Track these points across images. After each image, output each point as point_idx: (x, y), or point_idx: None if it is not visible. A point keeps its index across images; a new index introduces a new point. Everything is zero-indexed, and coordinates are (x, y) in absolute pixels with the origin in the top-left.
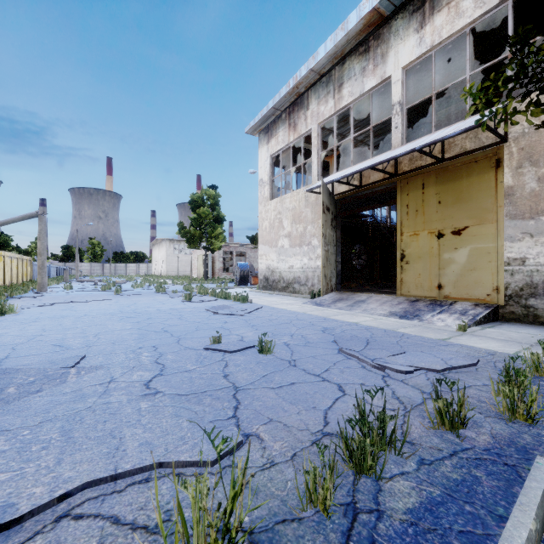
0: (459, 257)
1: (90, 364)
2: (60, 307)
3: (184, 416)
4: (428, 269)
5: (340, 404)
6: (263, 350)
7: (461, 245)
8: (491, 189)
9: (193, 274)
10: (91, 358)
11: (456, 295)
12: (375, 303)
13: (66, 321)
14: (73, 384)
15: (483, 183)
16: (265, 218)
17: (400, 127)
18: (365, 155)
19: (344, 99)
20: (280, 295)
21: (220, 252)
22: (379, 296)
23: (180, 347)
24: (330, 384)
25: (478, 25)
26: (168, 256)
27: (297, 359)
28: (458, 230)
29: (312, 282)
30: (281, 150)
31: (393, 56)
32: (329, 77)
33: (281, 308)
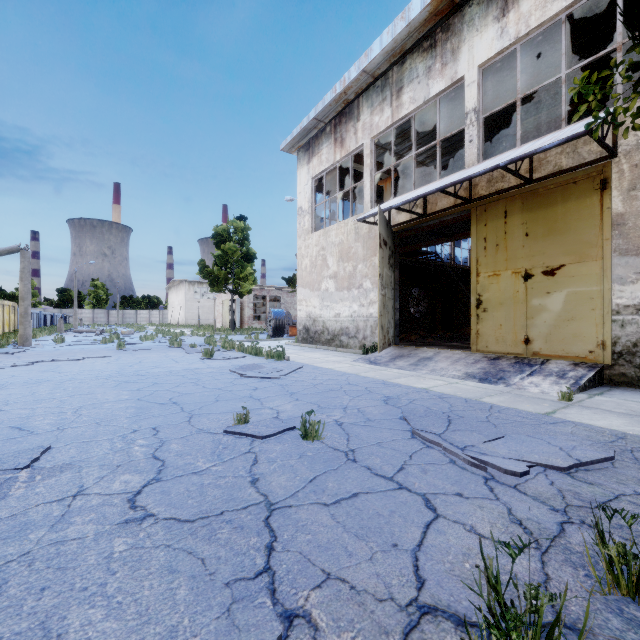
0: (552, 303)
1: (54, 461)
2: (41, 367)
3: (183, 573)
4: (512, 319)
5: (434, 537)
6: (307, 435)
7: (555, 288)
8: (595, 218)
9: (217, 322)
10: (59, 450)
11: (549, 351)
12: (445, 362)
13: (42, 389)
14: (16, 501)
15: (584, 209)
16: (305, 255)
17: (476, 140)
18: (426, 180)
19: (404, 106)
20: (324, 350)
21: (250, 296)
22: (449, 352)
23: (191, 429)
24: (411, 496)
25: (570, 16)
26: (187, 301)
27: (356, 450)
28: (551, 270)
29: (363, 334)
30: (325, 172)
31: (466, 52)
32: (385, 80)
33: (327, 368)
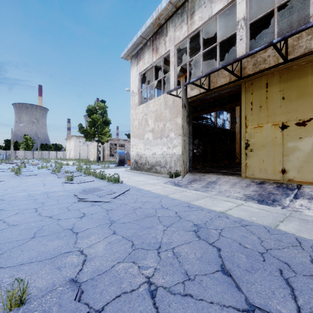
0: (304, 145)
1: None
2: None
3: None
4: (272, 156)
5: None
6: None
7: (306, 134)
8: None
9: (91, 158)
10: None
11: (301, 179)
12: (226, 185)
13: None
14: None
15: None
16: (135, 119)
17: (245, 38)
18: None
19: (195, 23)
20: (146, 174)
21: (108, 143)
22: (226, 177)
23: None
24: None
25: None
26: (75, 146)
27: None
28: (303, 122)
29: (170, 165)
30: (147, 69)
31: None
32: (183, 9)
33: (146, 190)
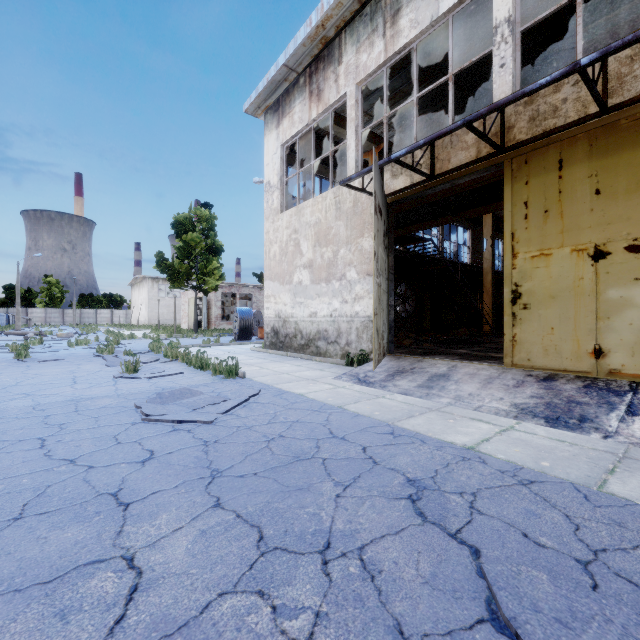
0: None
1: None
2: None
3: None
4: (572, 319)
5: None
6: None
7: None
8: None
9: (183, 323)
10: None
11: (639, 370)
12: (471, 382)
13: None
14: None
15: None
16: (274, 241)
17: (511, 62)
18: None
19: (402, 34)
20: (297, 358)
21: (218, 294)
22: (469, 365)
23: None
24: None
25: None
26: (151, 299)
27: None
28: None
29: (347, 339)
30: (298, 136)
31: None
32: (376, 4)
33: (296, 394)
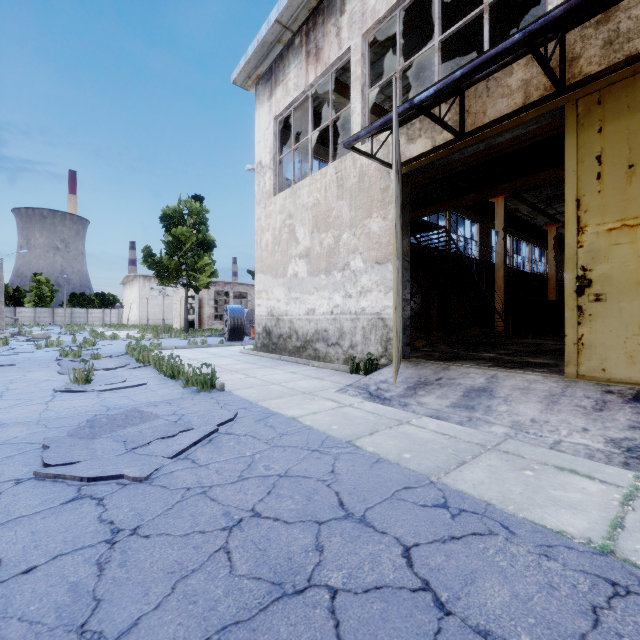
0: None
1: None
2: None
3: None
4: None
5: None
6: None
7: None
8: None
9: (175, 322)
10: None
11: None
12: (527, 402)
13: None
14: None
15: None
16: (266, 228)
17: None
18: None
19: None
20: (291, 362)
21: (210, 292)
22: (515, 376)
23: None
24: None
25: None
26: (142, 298)
27: None
28: None
29: (351, 340)
30: (293, 106)
31: None
32: None
33: (287, 419)
